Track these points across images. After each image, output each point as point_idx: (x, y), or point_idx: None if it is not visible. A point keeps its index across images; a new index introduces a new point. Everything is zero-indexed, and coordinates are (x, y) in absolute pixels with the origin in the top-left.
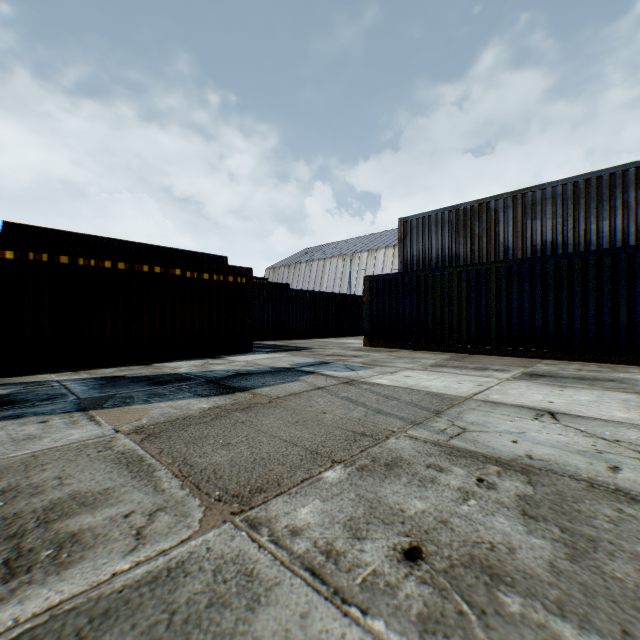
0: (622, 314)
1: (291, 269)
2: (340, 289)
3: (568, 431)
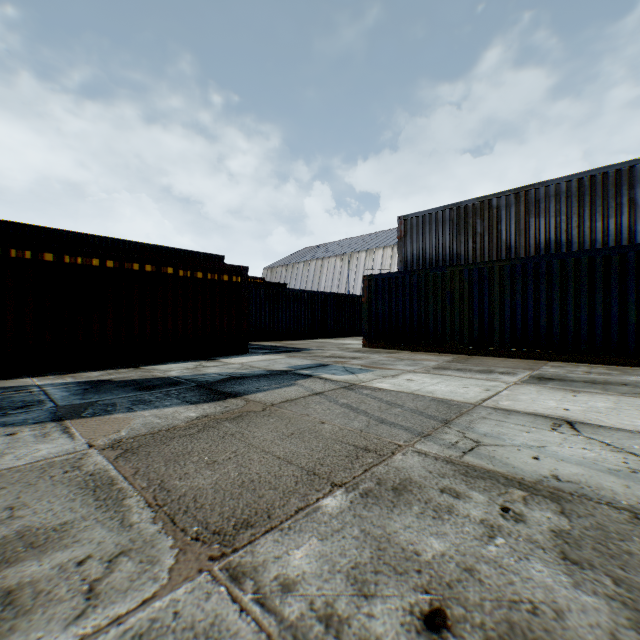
0: (631, 314)
1: (289, 269)
2: (338, 289)
3: (592, 444)
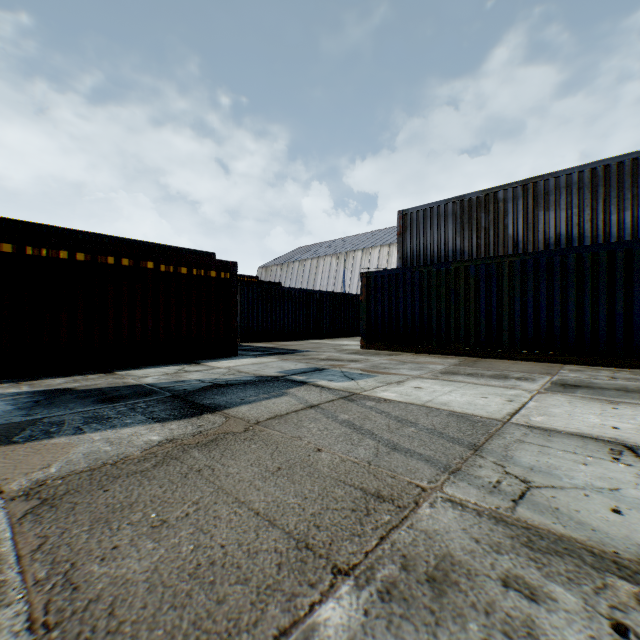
0: None
1: (284, 268)
2: (334, 288)
3: None
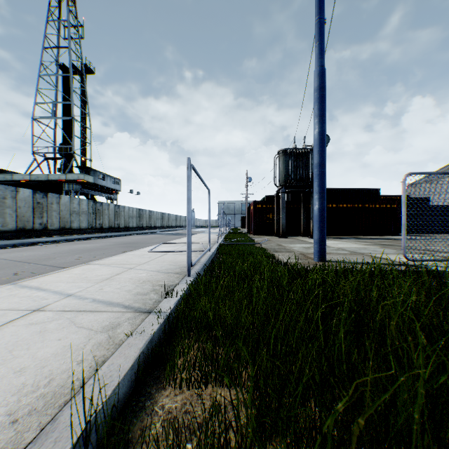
0: None
1: (432, 184)
2: None
3: None
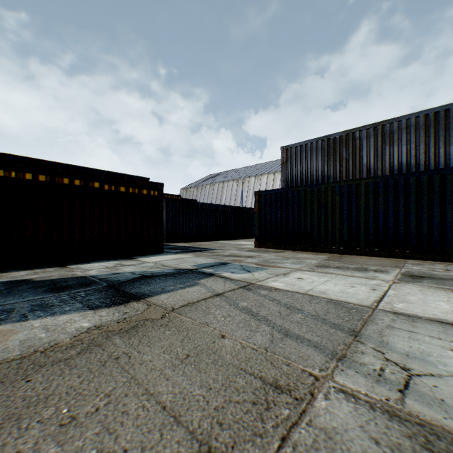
0: None
1: (199, 189)
2: (235, 204)
3: None
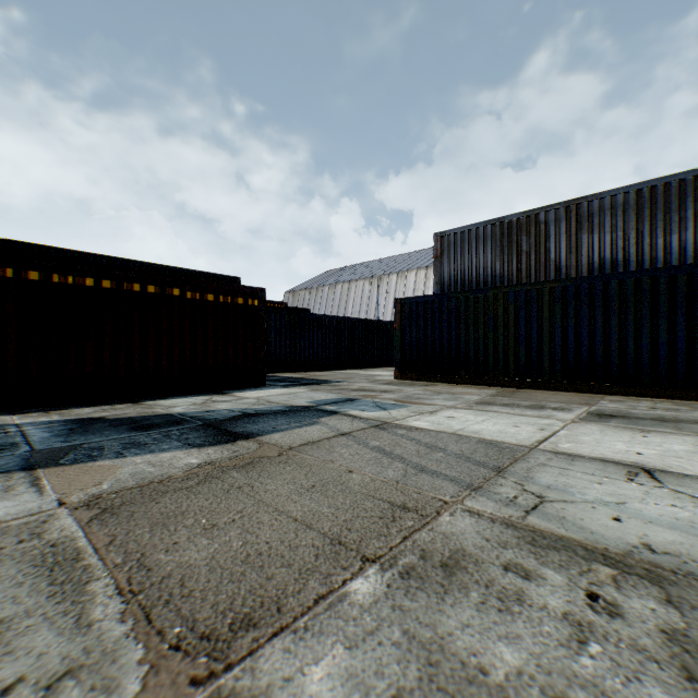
0: None
1: (313, 293)
2: (367, 315)
3: (682, 500)
